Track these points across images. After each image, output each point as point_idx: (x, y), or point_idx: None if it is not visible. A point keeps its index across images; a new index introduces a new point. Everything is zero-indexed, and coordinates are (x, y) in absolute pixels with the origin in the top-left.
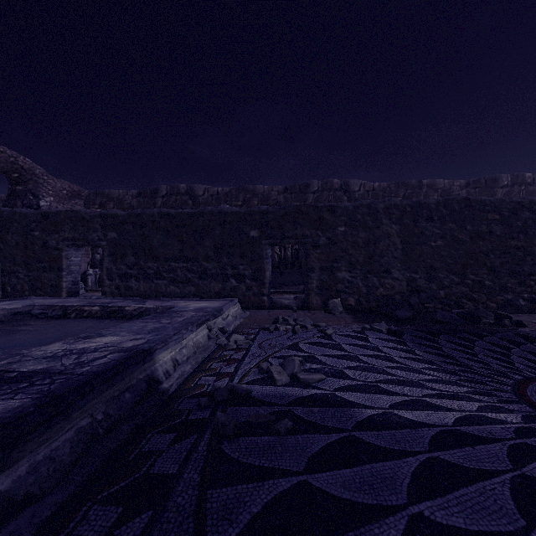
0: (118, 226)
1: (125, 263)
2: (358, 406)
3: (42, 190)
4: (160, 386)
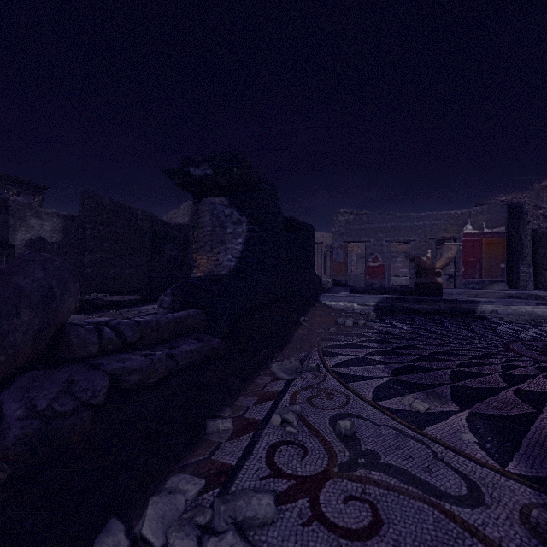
0: None
1: None
2: (498, 325)
3: None
4: (474, 313)
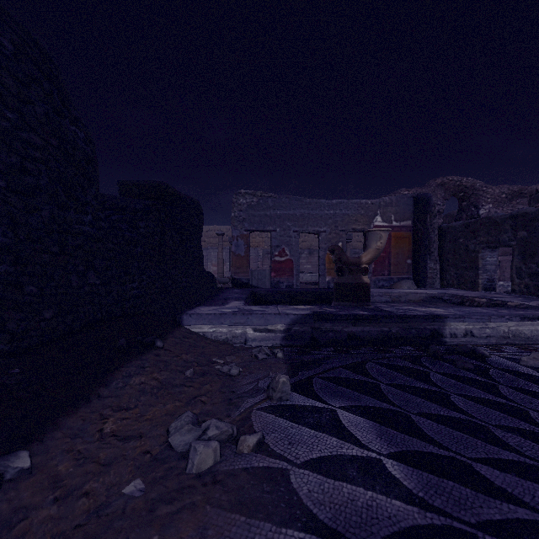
0: (527, 224)
1: (534, 261)
2: None
3: (481, 200)
4: (442, 338)
